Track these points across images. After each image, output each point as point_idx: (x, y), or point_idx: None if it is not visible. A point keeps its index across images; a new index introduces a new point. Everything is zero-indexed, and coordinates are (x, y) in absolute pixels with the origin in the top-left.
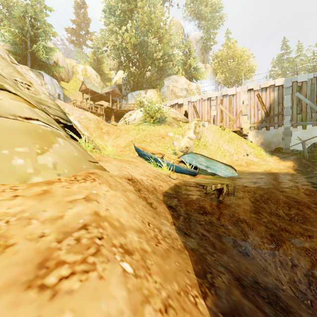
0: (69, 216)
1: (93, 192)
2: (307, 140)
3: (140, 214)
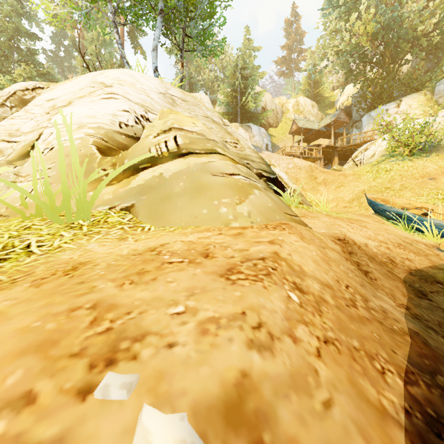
0: (253, 250)
1: (278, 238)
2: None
3: (337, 274)
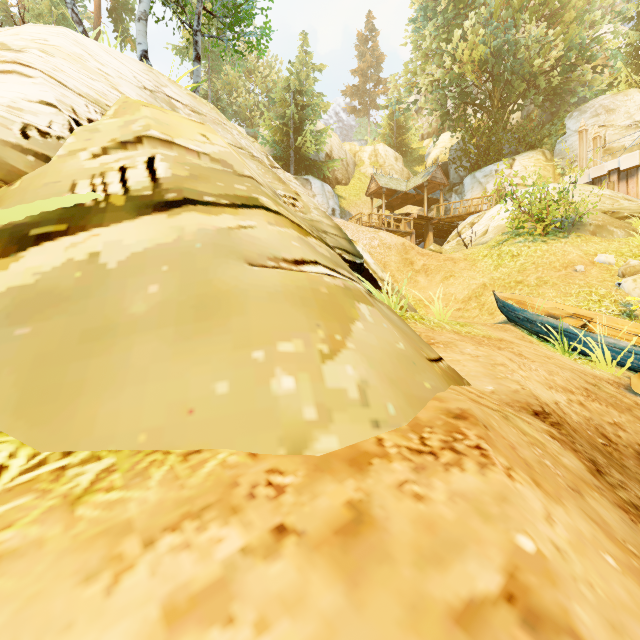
0: None
1: (523, 550)
2: None
3: None
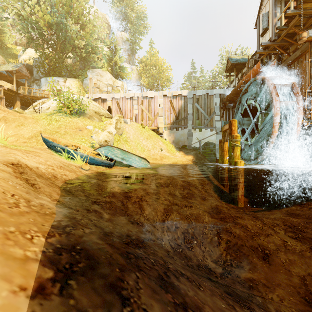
0: None
1: None
2: (202, 140)
3: (4, 188)
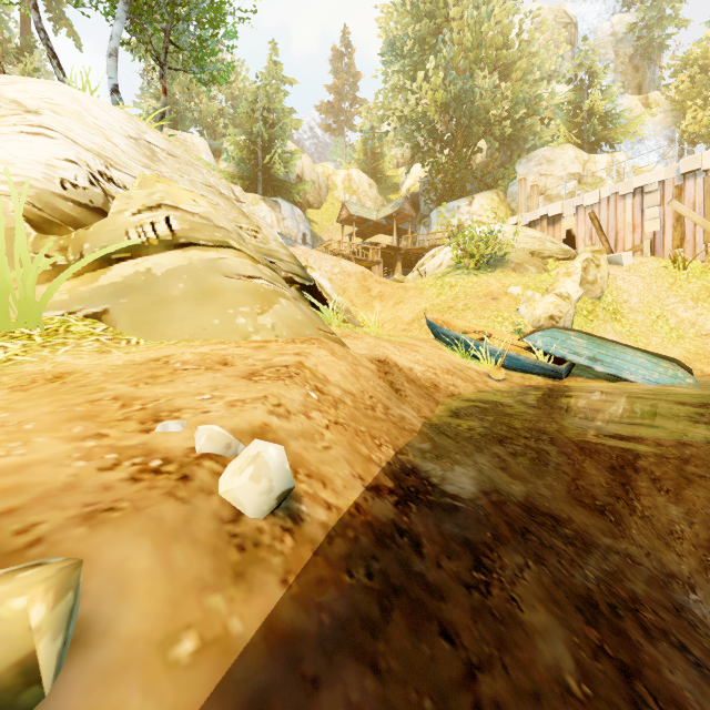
0: (276, 360)
1: (305, 351)
2: None
3: (364, 387)
